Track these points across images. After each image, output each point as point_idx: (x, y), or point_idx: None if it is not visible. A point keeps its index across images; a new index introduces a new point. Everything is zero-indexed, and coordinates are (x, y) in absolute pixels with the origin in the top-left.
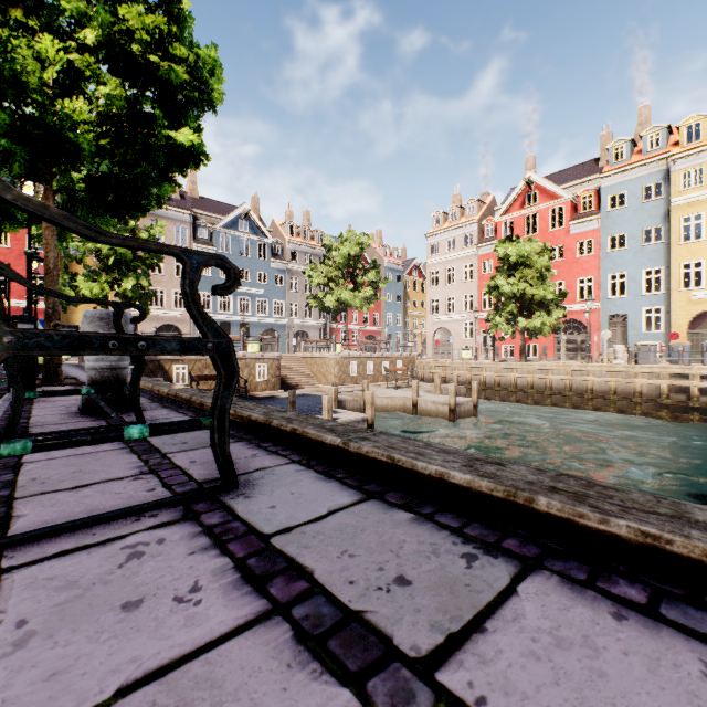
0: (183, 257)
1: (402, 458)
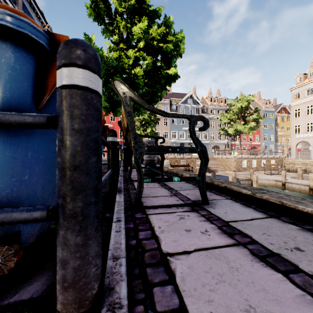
0: (190, 118)
1: (288, 203)
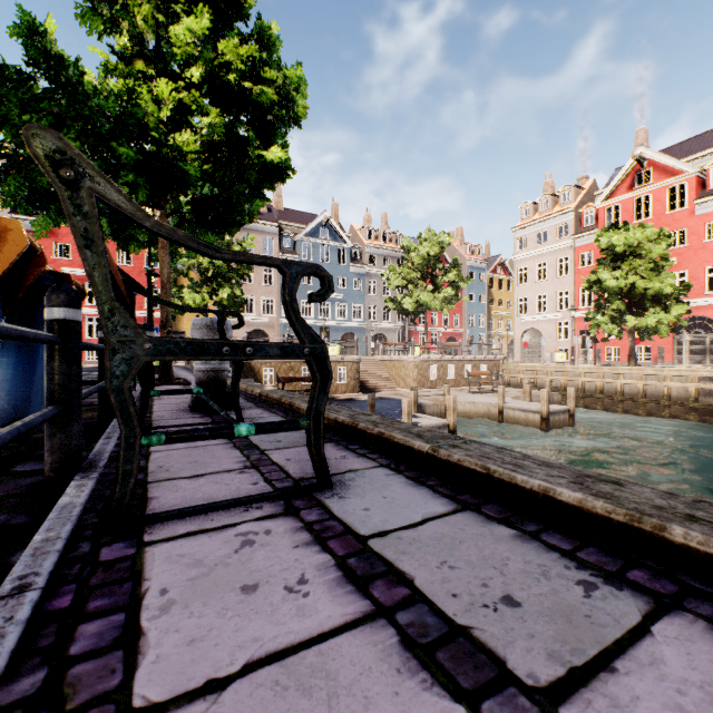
0: (284, 268)
1: (498, 470)
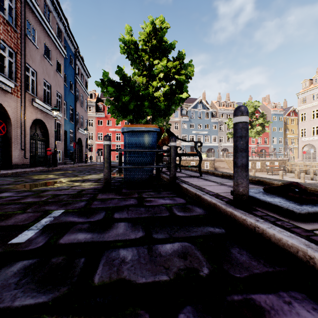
0: (195, 142)
1: (231, 175)
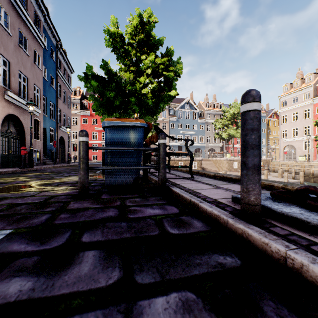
0: (185, 140)
1: (225, 176)
